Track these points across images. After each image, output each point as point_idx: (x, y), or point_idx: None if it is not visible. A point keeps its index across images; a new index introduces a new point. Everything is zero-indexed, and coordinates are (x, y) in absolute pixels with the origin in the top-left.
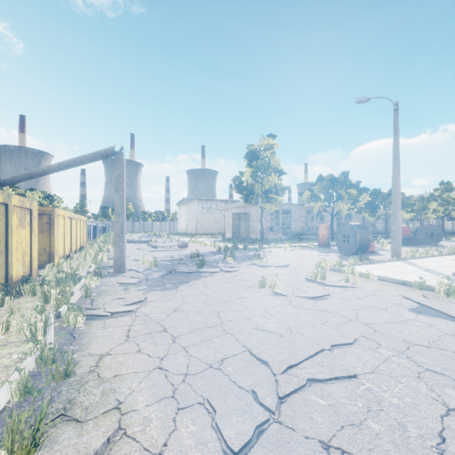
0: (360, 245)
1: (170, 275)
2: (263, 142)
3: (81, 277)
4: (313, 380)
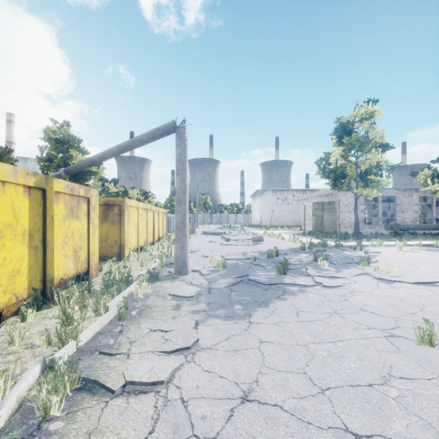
0: None
1: (241, 285)
2: (358, 111)
3: (133, 280)
4: None
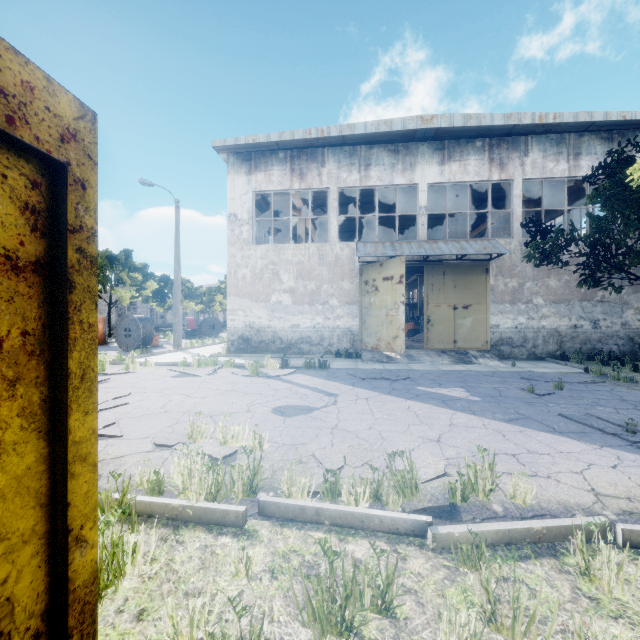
0: (143, 339)
1: None
2: None
3: None
4: (104, 410)
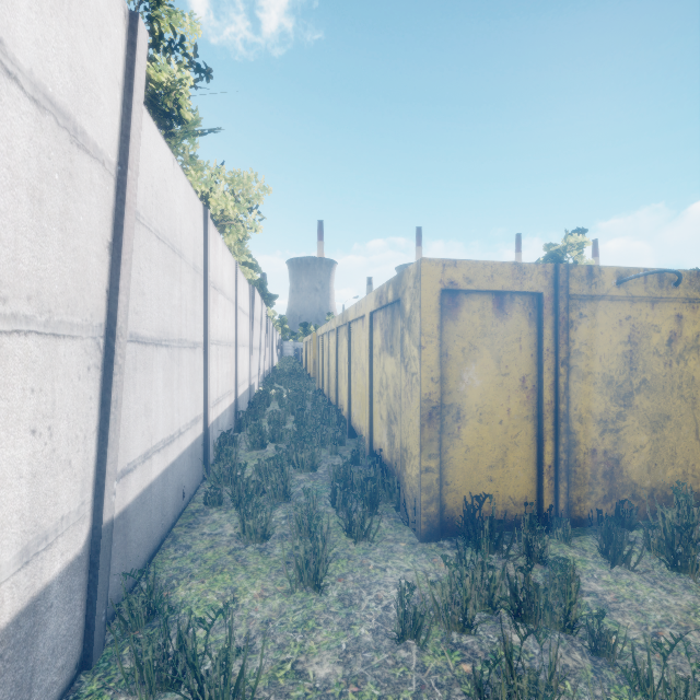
0: None
1: None
2: (568, 240)
3: None
4: None
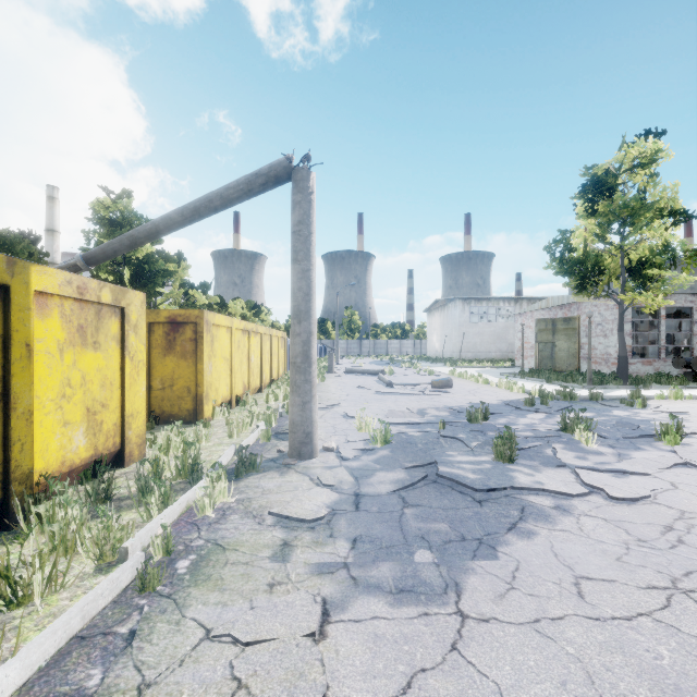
0: None
1: (425, 487)
2: (626, 153)
3: (201, 473)
4: None
